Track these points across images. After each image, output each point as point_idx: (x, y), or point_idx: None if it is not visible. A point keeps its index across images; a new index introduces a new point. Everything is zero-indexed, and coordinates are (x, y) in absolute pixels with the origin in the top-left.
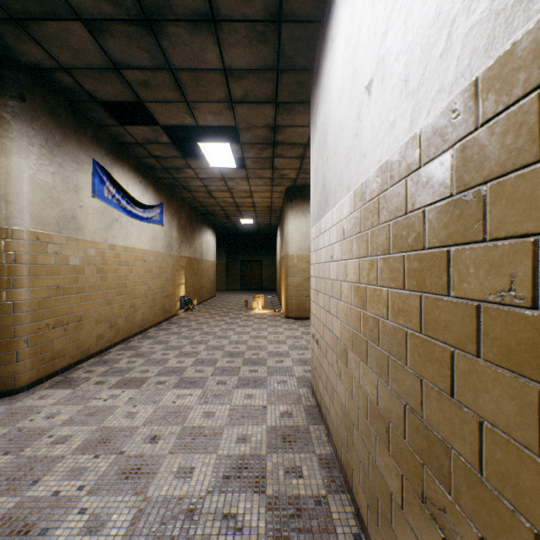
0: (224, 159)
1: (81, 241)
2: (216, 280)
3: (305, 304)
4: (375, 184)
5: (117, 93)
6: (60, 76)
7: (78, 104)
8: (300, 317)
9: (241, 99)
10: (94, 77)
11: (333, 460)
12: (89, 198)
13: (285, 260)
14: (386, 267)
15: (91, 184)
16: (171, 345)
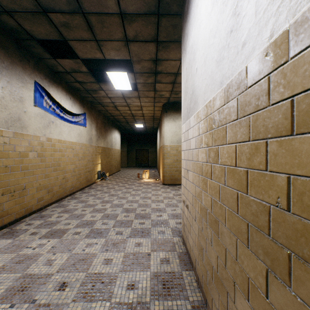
0: (124, 83)
1: (25, 135)
2: (121, 161)
3: (174, 176)
4: (261, 65)
5: (48, 32)
6: (5, 18)
7: (22, 41)
8: (172, 184)
9: (133, 38)
10: (29, 19)
11: (204, 307)
12: (31, 106)
13: (162, 148)
14: (285, 150)
15: (33, 97)
16: (89, 204)
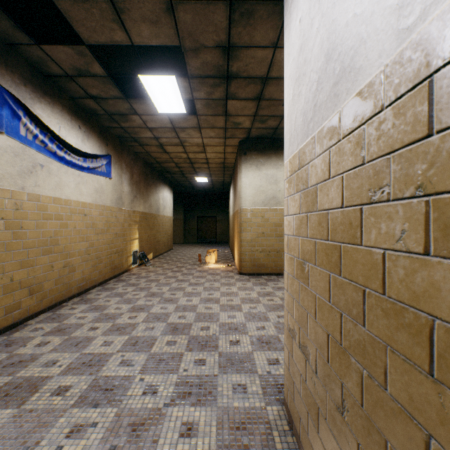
0: (172, 100)
1: None
2: (174, 234)
3: (259, 259)
4: None
5: None
6: None
7: None
8: (254, 273)
9: None
10: None
11: None
12: None
13: (239, 214)
14: None
15: None
16: (106, 313)
